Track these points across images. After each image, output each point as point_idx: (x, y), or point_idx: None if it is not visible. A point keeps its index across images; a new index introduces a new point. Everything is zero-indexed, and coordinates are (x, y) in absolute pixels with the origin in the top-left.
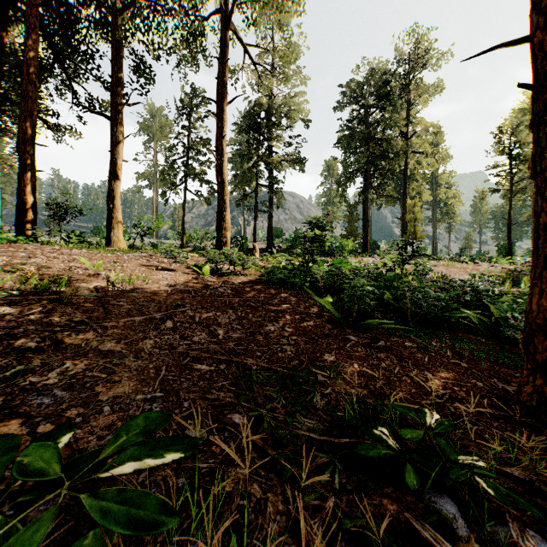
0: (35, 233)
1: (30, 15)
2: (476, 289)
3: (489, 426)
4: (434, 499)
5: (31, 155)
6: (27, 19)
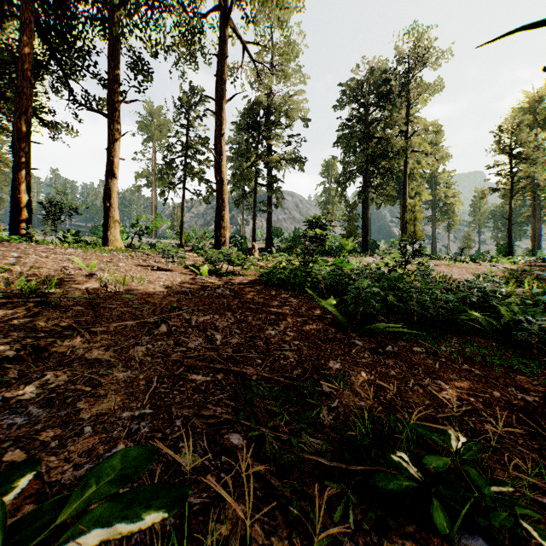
0: (29, 232)
1: (25, 10)
2: (483, 290)
3: (513, 443)
4: (465, 540)
5: (26, 152)
6: (22, 14)
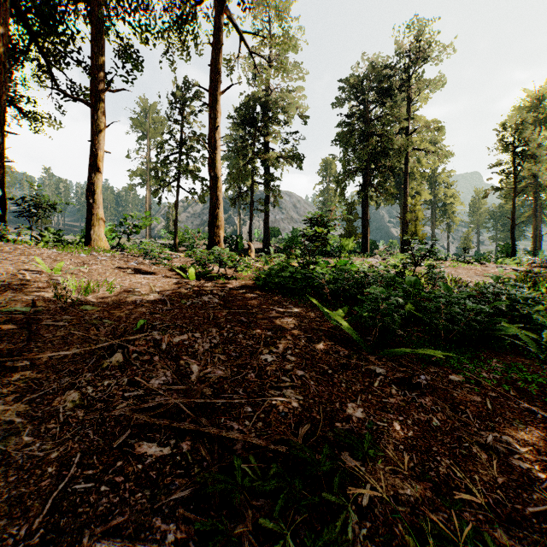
0: (0, 231)
1: None
2: (513, 297)
3: None
4: None
5: None
6: None
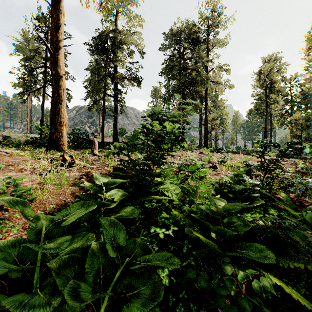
0: None
1: None
2: None
3: None
4: None
5: None
6: None
